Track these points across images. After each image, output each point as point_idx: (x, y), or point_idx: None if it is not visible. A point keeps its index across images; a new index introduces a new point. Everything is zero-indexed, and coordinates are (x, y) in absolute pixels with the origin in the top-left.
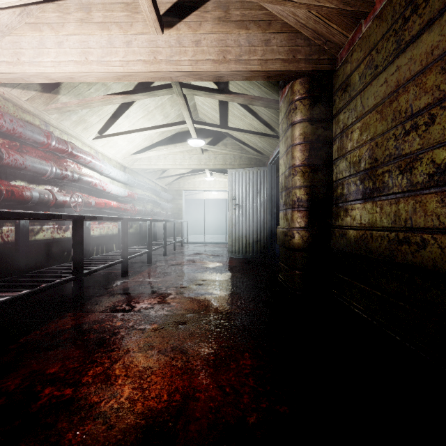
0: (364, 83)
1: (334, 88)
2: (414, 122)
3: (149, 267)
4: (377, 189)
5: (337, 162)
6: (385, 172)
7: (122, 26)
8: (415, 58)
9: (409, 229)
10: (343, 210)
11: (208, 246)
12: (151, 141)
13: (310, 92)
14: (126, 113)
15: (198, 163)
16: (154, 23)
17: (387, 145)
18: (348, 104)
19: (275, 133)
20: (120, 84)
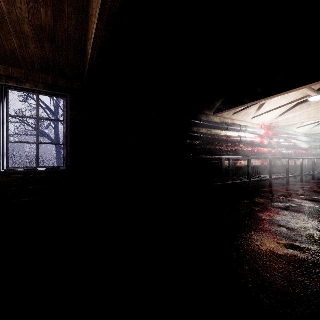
0: None
1: None
2: None
3: None
4: None
5: None
6: None
7: None
8: None
9: None
10: None
11: None
12: None
13: None
14: None
15: None
16: None
17: None
18: None
19: None
20: None
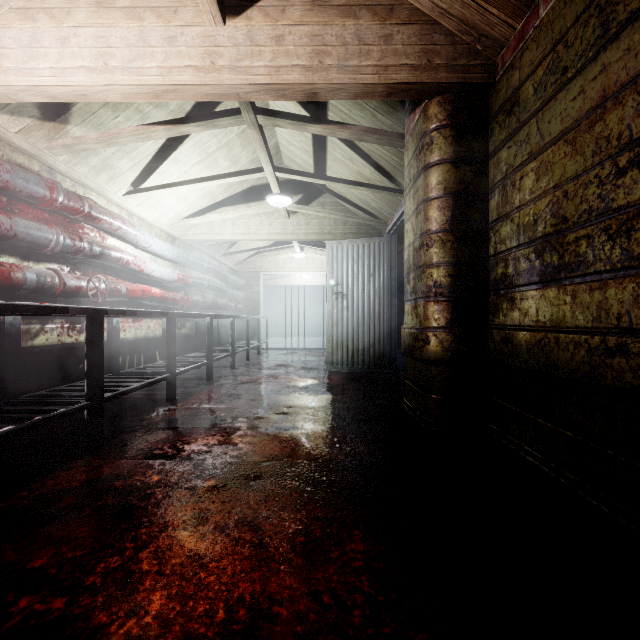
0: (544, 99)
1: (492, 110)
2: (635, 154)
3: (209, 386)
4: (566, 266)
5: (497, 226)
6: (580, 238)
7: (162, 12)
8: (637, 47)
9: (625, 331)
10: (506, 301)
11: (297, 354)
12: (212, 198)
13: (454, 117)
14: (174, 156)
15: (283, 232)
16: (210, 7)
17: (584, 194)
18: (515, 133)
19: (397, 186)
20: (163, 111)
